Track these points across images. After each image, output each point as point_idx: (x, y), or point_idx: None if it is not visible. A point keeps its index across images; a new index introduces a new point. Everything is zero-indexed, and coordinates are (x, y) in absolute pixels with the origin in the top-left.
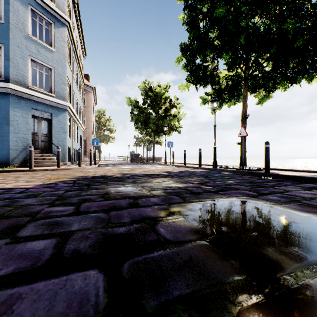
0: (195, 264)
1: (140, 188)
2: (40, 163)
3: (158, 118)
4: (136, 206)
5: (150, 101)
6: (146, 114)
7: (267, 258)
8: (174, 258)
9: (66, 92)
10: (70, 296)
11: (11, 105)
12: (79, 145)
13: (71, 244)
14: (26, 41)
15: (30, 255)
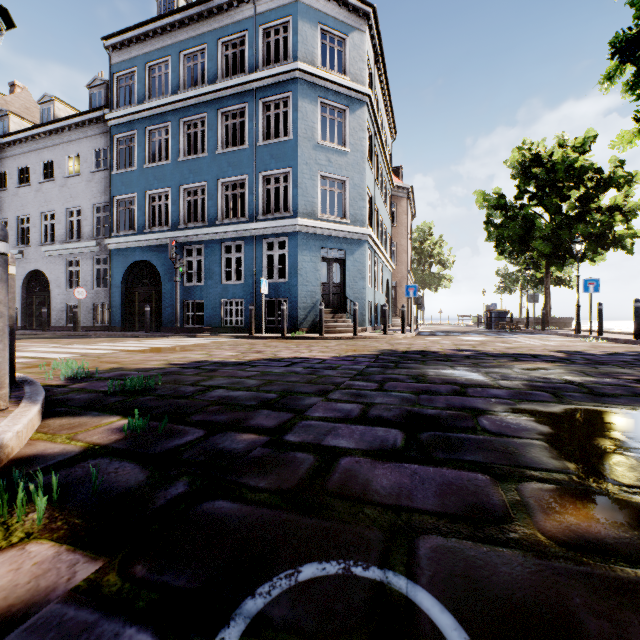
0: (507, 452)
1: (480, 374)
2: (331, 328)
3: (558, 224)
4: (460, 395)
5: (535, 188)
6: (523, 220)
7: (637, 475)
8: (483, 442)
9: (365, 212)
10: (374, 436)
11: (299, 248)
12: (384, 297)
13: (374, 412)
14: (315, 152)
15: (342, 411)
